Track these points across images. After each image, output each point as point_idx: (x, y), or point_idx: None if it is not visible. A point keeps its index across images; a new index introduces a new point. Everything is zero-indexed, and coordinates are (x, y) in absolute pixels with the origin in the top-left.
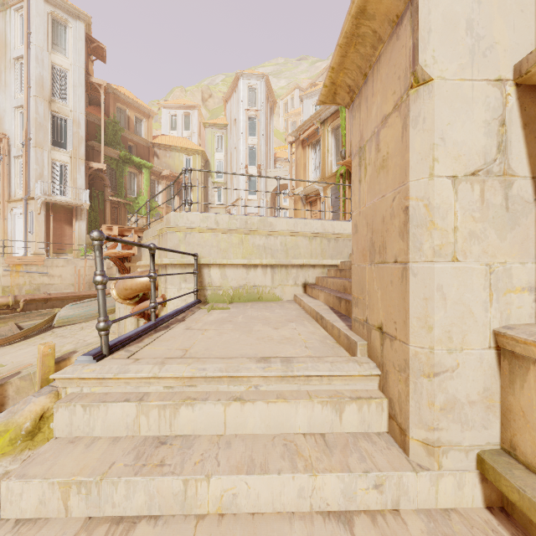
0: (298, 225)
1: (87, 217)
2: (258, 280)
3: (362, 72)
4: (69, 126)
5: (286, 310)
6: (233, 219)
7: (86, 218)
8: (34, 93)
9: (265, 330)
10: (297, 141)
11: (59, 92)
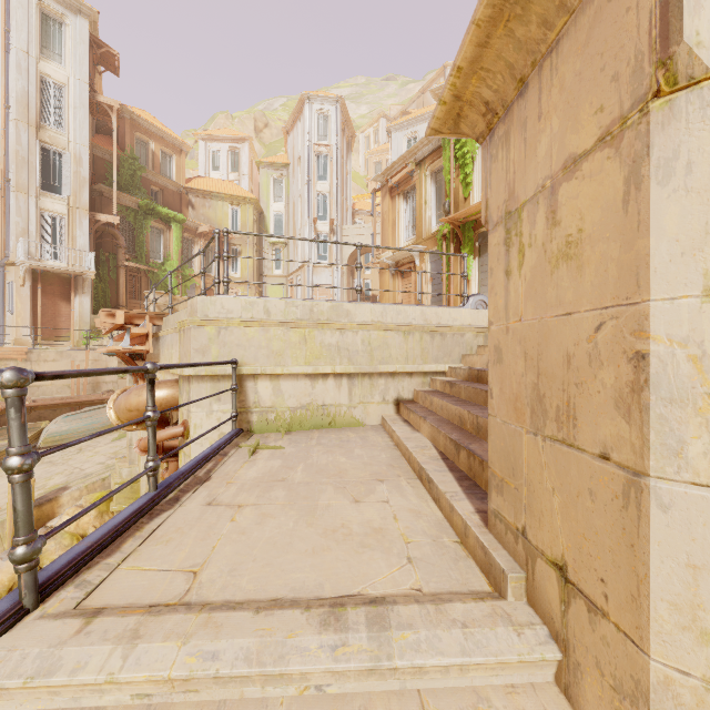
0: (388, 314)
1: (92, 290)
2: (329, 396)
3: (515, 75)
4: (65, 163)
5: (372, 449)
6: (291, 306)
7: (91, 291)
8: (15, 115)
9: (339, 506)
10: (384, 188)
11: (51, 115)
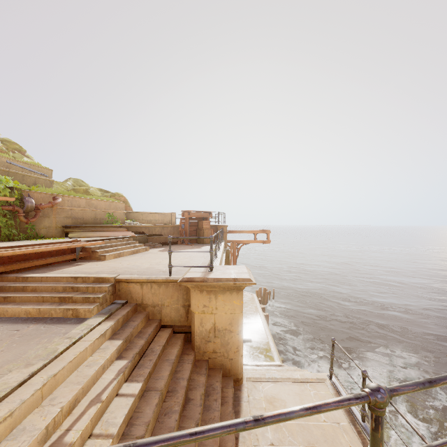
0: None
1: None
2: None
3: None
4: None
5: None
6: None
7: None
8: None
9: None
10: None
11: None
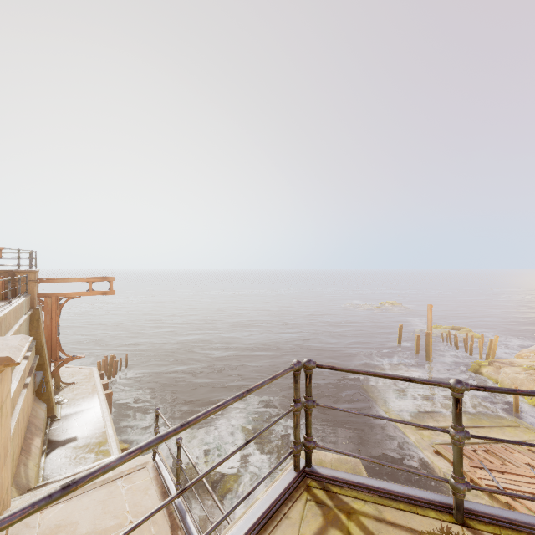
0: None
1: None
2: None
3: None
4: None
5: None
6: None
7: None
8: None
9: None
10: None
11: None
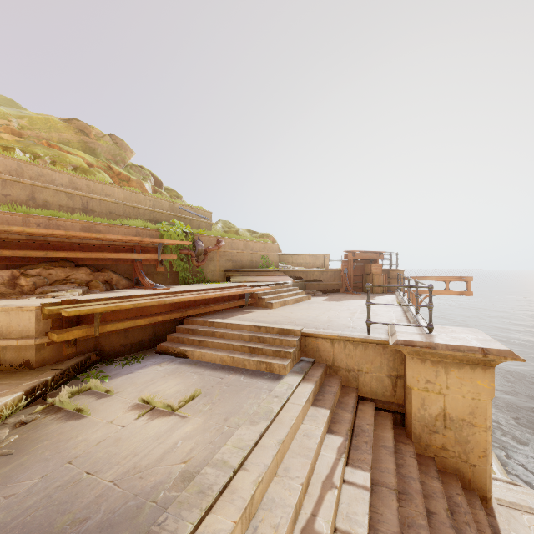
0: None
1: None
2: None
3: None
4: None
5: None
6: None
7: None
8: None
9: None
10: None
11: None
